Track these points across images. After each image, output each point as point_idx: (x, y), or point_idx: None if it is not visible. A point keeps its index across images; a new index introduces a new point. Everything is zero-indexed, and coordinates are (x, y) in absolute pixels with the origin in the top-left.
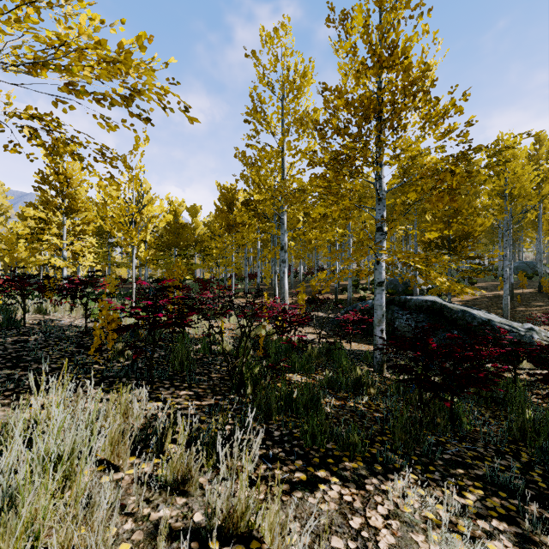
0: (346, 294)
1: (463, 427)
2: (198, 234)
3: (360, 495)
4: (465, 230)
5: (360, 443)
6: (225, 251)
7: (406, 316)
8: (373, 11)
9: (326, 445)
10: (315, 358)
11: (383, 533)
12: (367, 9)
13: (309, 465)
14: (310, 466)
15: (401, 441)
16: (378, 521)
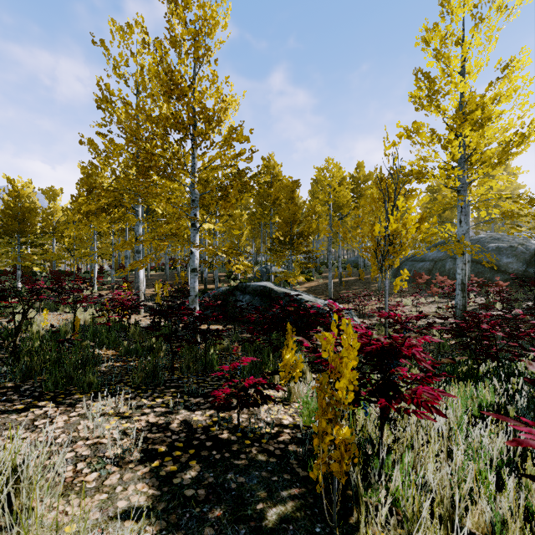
0: (218, 284)
1: (215, 369)
2: (58, 221)
3: (65, 410)
4: (300, 230)
5: (95, 381)
6: (90, 241)
7: (245, 299)
8: (169, 49)
9: (70, 389)
10: (137, 336)
11: (57, 424)
12: (164, 46)
13: (37, 400)
14: (37, 401)
15: (142, 379)
16: (62, 419)
